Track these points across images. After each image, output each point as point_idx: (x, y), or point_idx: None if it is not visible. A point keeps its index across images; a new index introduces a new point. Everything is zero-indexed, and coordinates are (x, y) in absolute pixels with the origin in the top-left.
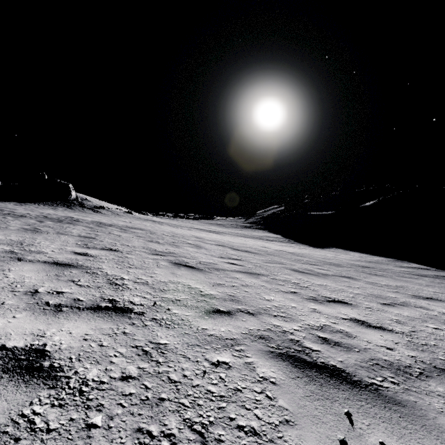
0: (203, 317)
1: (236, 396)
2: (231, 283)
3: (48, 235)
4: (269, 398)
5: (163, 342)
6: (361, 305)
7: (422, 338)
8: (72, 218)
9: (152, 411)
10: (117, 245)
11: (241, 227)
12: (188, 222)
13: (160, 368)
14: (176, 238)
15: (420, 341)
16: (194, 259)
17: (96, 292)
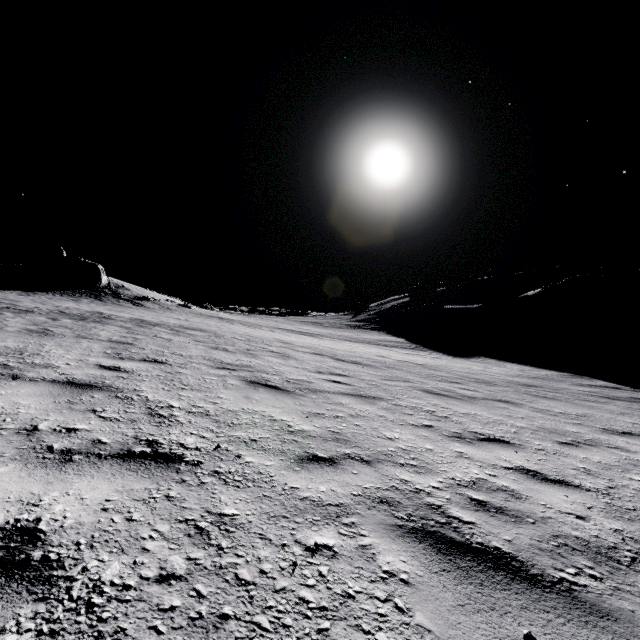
0: (292, 468)
1: (345, 608)
2: (334, 412)
3: (63, 339)
4: (400, 611)
5: (229, 512)
6: (530, 446)
7: (627, 499)
8: (101, 314)
9: (207, 639)
10: (165, 354)
11: (347, 327)
12: (270, 320)
13: (224, 558)
14: (252, 343)
15: (624, 504)
16: (279, 374)
17: (129, 429)
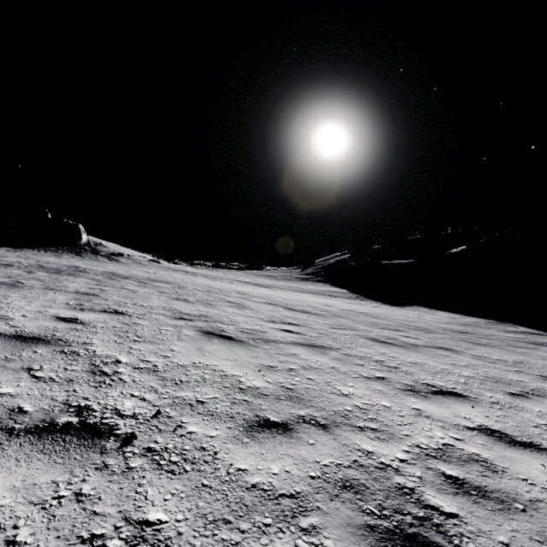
0: (240, 439)
1: None
2: (286, 364)
3: (30, 291)
4: None
5: (155, 517)
6: (483, 398)
7: None
8: (77, 268)
9: None
10: (126, 304)
11: (297, 280)
12: (230, 273)
13: None
14: (212, 294)
15: None
16: (234, 324)
17: (61, 391)
